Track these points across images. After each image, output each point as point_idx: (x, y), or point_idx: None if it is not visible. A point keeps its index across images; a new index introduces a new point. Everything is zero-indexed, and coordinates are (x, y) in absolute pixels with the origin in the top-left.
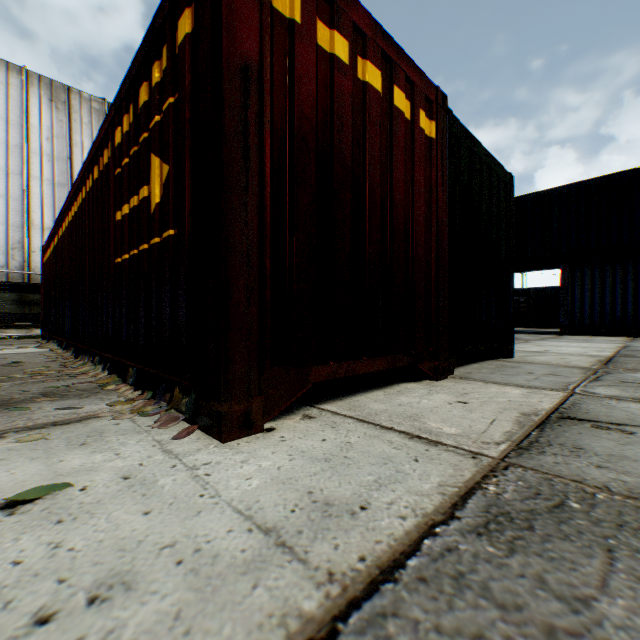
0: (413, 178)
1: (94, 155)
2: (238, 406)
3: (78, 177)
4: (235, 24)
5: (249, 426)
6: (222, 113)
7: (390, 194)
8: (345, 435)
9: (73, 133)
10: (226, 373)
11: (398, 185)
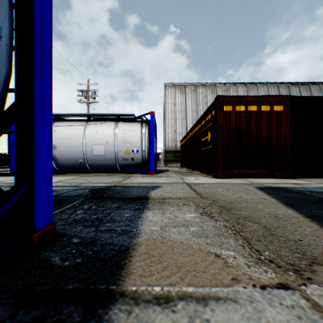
0: (270, 125)
1: (196, 124)
2: (219, 174)
3: (192, 126)
4: (219, 118)
5: (221, 177)
6: (217, 132)
7: (260, 132)
8: (236, 180)
9: (186, 100)
10: (217, 169)
11: (263, 129)
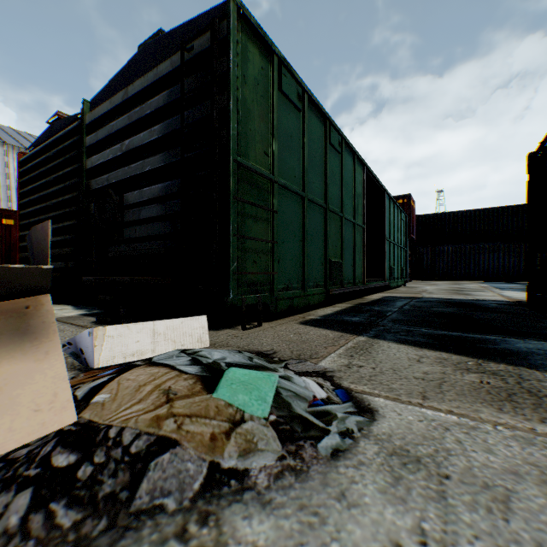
0: None
1: None
2: None
3: None
4: None
5: None
6: None
7: None
8: None
9: None
10: None
11: None
